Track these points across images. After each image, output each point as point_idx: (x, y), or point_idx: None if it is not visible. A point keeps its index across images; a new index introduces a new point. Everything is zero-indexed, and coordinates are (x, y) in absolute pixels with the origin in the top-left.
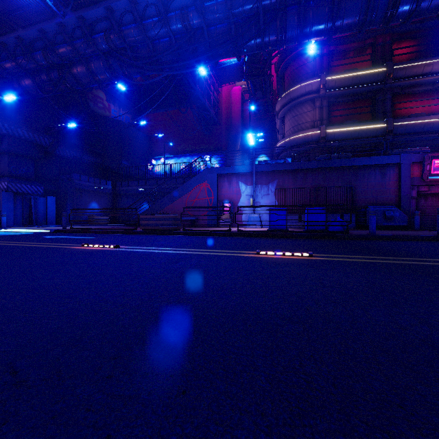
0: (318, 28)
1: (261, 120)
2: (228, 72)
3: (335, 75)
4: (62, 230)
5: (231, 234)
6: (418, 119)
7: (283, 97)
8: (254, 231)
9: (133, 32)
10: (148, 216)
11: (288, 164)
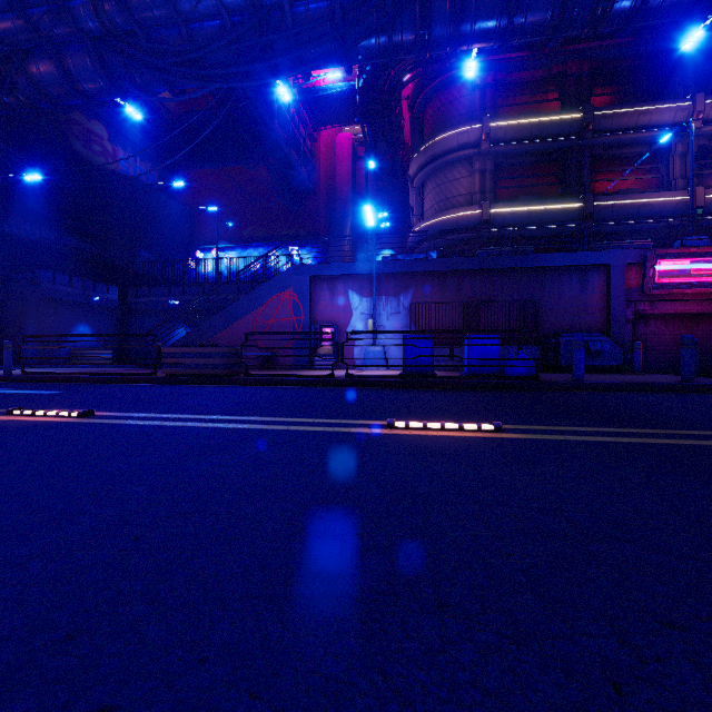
0: (485, 25)
1: (385, 192)
2: (329, 105)
3: (506, 120)
4: (3, 377)
5: (335, 382)
6: (630, 197)
7: (422, 152)
8: (377, 377)
9: (149, 1)
10: (178, 349)
11: (432, 261)
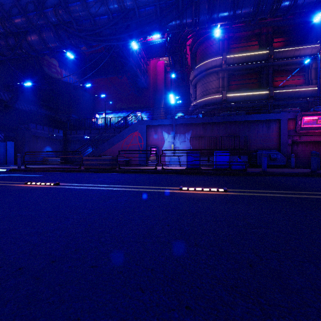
0: (223, 14)
1: (179, 87)
2: (154, 49)
3: (233, 54)
4: (17, 169)
5: (157, 172)
6: (291, 88)
7: (195, 69)
8: (175, 169)
9: (78, 9)
10: (90, 157)
11: (200, 118)
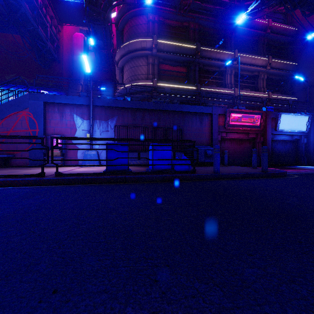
0: None
1: (103, 71)
2: (68, 10)
3: (164, 40)
4: None
5: (41, 181)
6: (213, 88)
7: (122, 48)
8: (84, 174)
9: None
10: None
11: (128, 102)
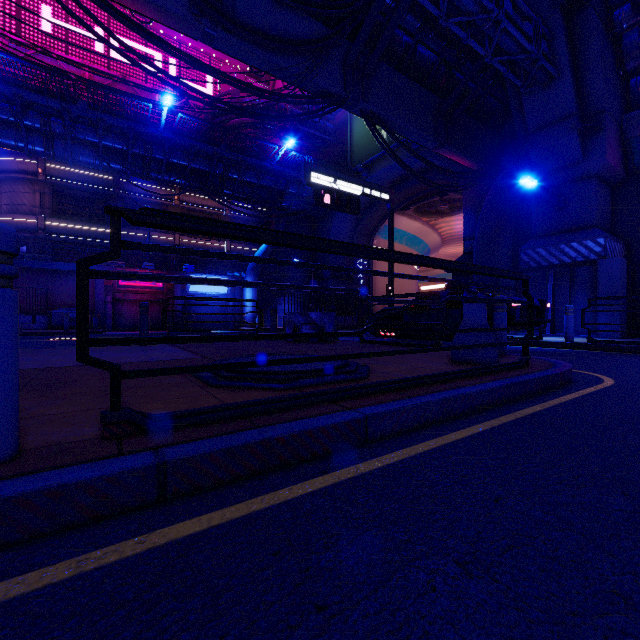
0: None
1: None
2: None
3: (58, 165)
4: None
5: None
6: (143, 232)
7: None
8: None
9: None
10: None
11: None
